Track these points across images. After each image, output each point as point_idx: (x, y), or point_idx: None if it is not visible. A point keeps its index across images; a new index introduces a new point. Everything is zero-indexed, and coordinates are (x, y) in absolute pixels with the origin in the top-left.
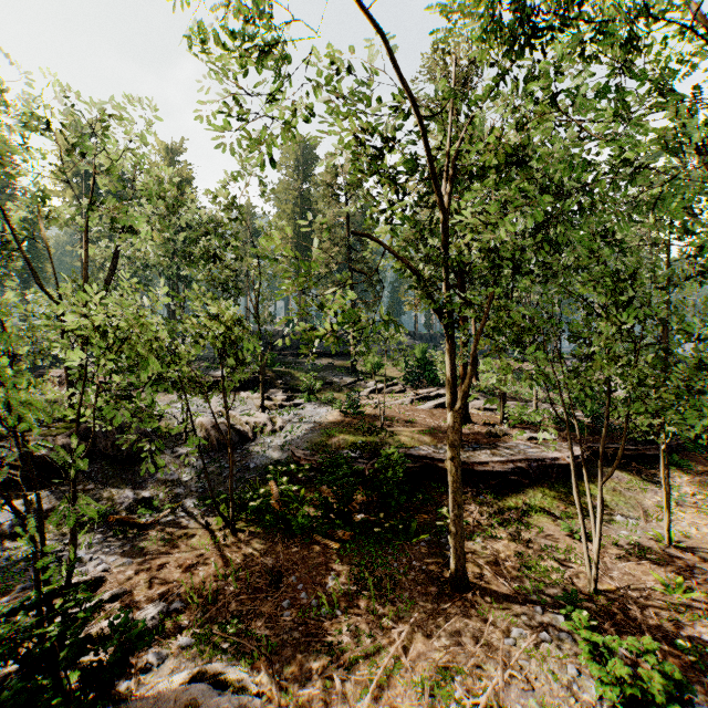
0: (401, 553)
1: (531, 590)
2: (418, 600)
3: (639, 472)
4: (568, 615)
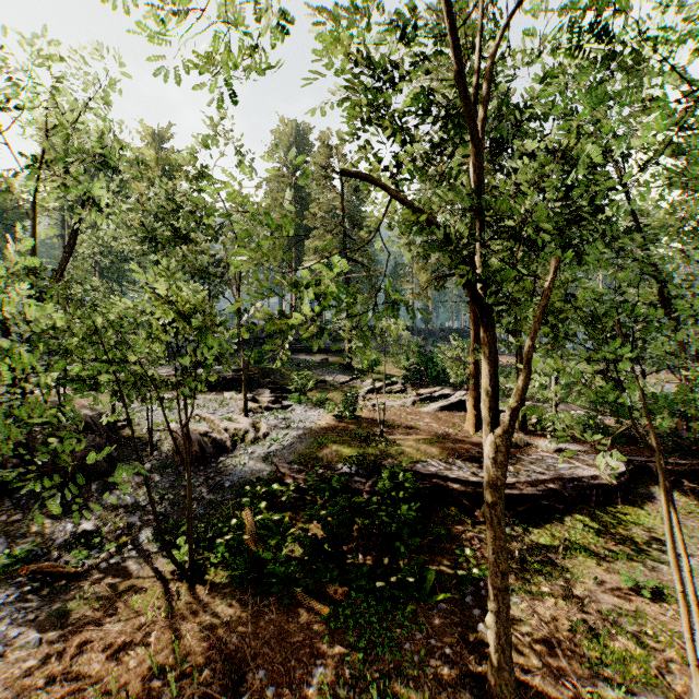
0: (413, 625)
1: None
2: None
3: (694, 493)
4: None
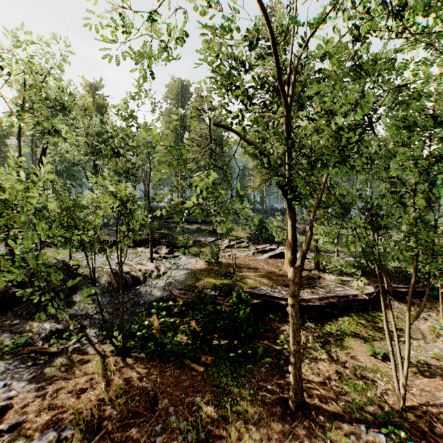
0: (250, 375)
1: (355, 409)
2: (266, 420)
3: (412, 304)
4: (387, 433)
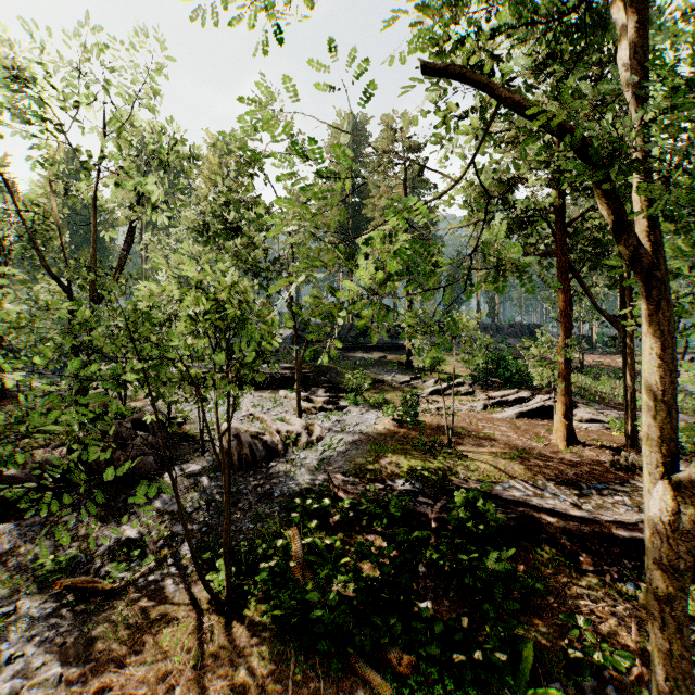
0: None
1: None
2: None
3: None
4: None
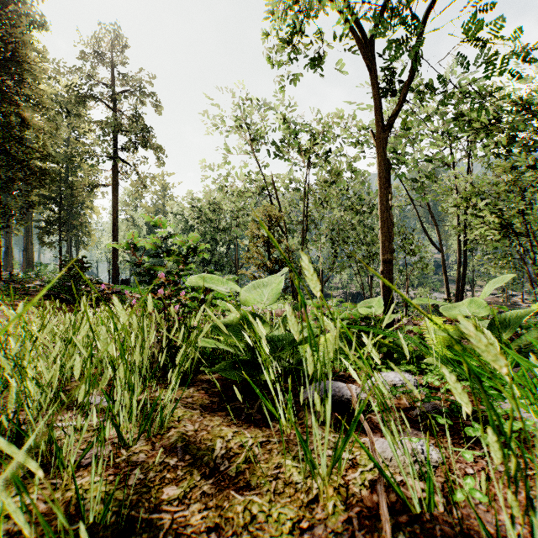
0: None
1: None
2: None
3: None
4: None
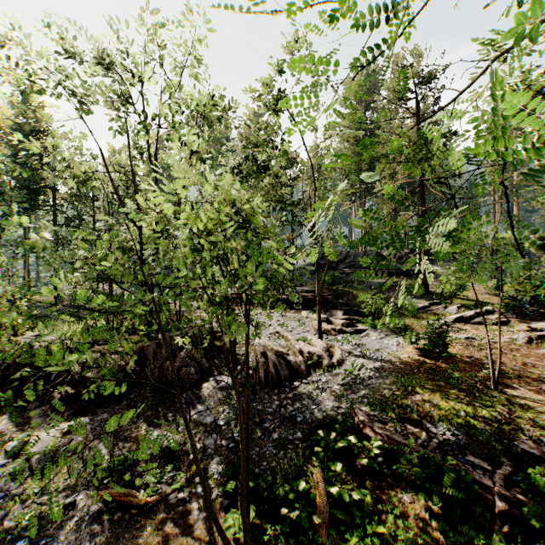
0: None
1: None
2: None
3: None
4: None
